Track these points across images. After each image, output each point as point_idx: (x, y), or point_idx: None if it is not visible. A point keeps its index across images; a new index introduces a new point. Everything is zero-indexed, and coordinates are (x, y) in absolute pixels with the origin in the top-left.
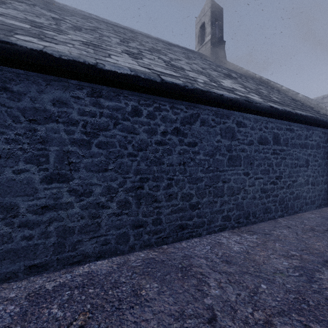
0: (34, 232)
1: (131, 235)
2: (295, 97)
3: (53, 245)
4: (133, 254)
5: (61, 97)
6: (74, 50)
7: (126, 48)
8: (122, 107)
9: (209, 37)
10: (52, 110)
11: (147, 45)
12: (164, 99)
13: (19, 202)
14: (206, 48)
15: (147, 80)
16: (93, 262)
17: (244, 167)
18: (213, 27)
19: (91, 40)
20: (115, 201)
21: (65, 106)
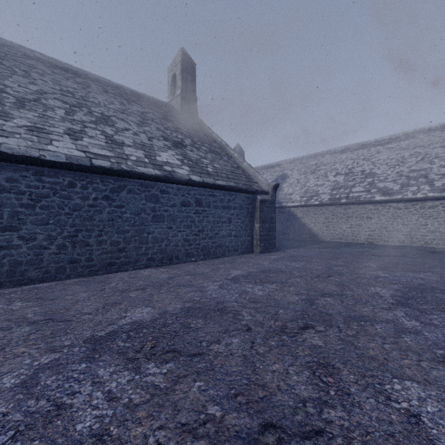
0: None
1: (68, 268)
2: (241, 165)
3: (6, 272)
4: (69, 280)
5: (13, 176)
6: (22, 142)
7: (70, 125)
8: (61, 182)
9: (180, 91)
10: (6, 185)
11: (96, 111)
12: (96, 175)
13: None
14: (177, 102)
15: (79, 165)
16: (37, 284)
17: (167, 223)
18: (184, 82)
19: (36, 121)
20: (55, 244)
21: (16, 182)
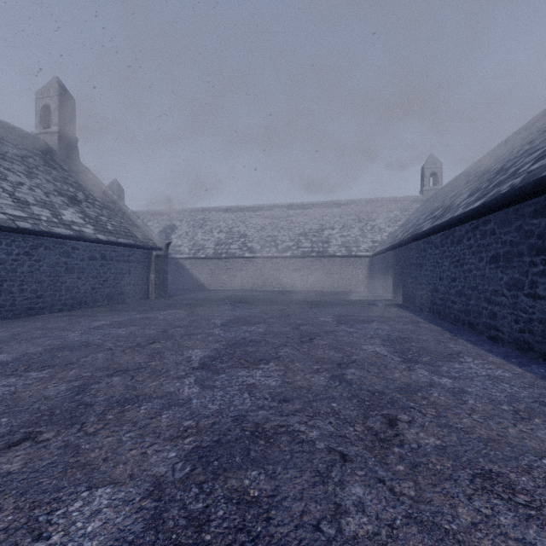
0: None
1: None
2: (136, 222)
3: None
4: None
5: None
6: None
7: None
8: None
9: (57, 129)
10: None
11: None
12: (18, 234)
13: None
14: (53, 139)
15: (8, 227)
16: None
17: (78, 274)
18: (63, 119)
19: None
20: None
21: None
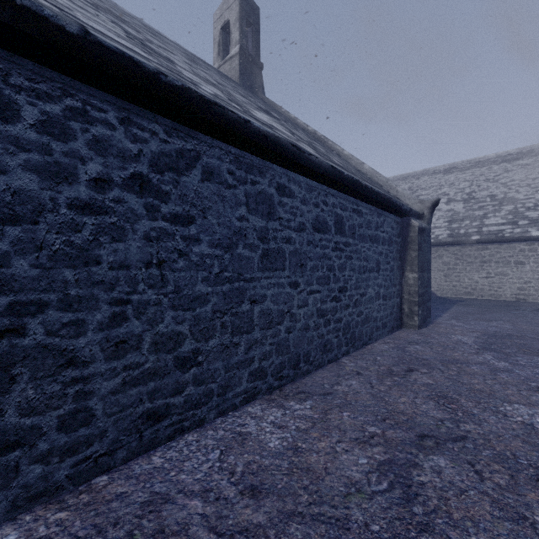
0: None
1: None
2: (361, 168)
3: None
4: None
5: None
6: None
7: None
8: None
9: (237, 49)
10: None
11: None
12: (101, 94)
13: None
14: (232, 67)
15: (28, 12)
16: None
17: (290, 272)
18: (244, 35)
19: None
20: None
21: None
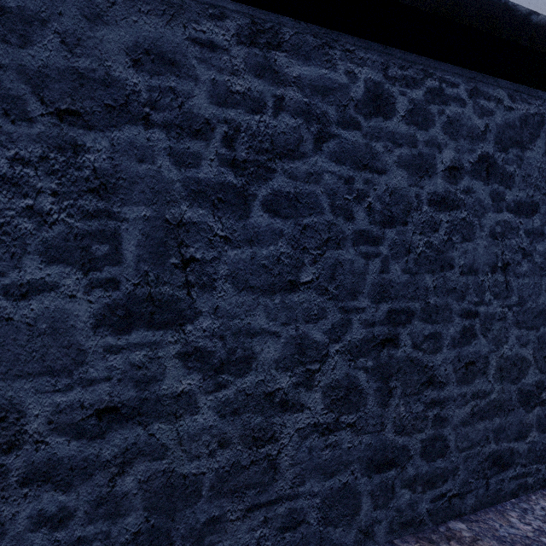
0: (74, 500)
1: (364, 493)
2: None
3: (134, 541)
4: None
5: (160, 41)
6: None
7: None
8: (339, 84)
9: None
10: (131, 82)
11: None
12: (449, 67)
13: (25, 396)
14: None
15: None
16: None
17: None
18: None
19: None
20: (319, 385)
21: (172, 72)
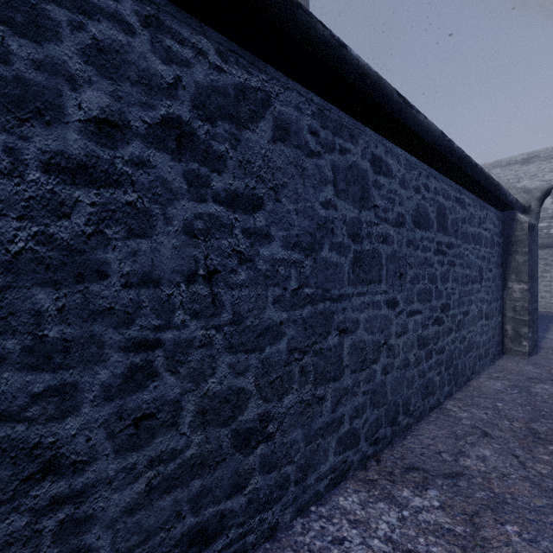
0: None
1: None
2: None
3: None
4: None
5: None
6: None
7: None
8: None
9: None
10: None
11: None
12: None
13: None
14: None
15: None
16: None
17: (387, 285)
18: None
19: None
20: None
21: None
